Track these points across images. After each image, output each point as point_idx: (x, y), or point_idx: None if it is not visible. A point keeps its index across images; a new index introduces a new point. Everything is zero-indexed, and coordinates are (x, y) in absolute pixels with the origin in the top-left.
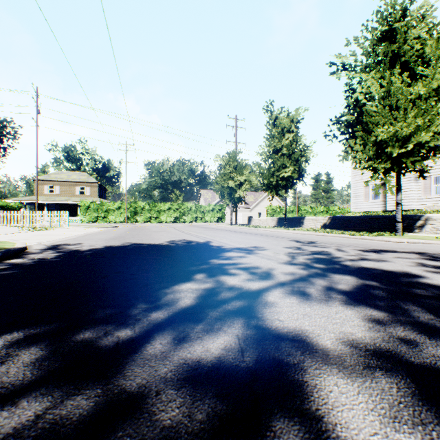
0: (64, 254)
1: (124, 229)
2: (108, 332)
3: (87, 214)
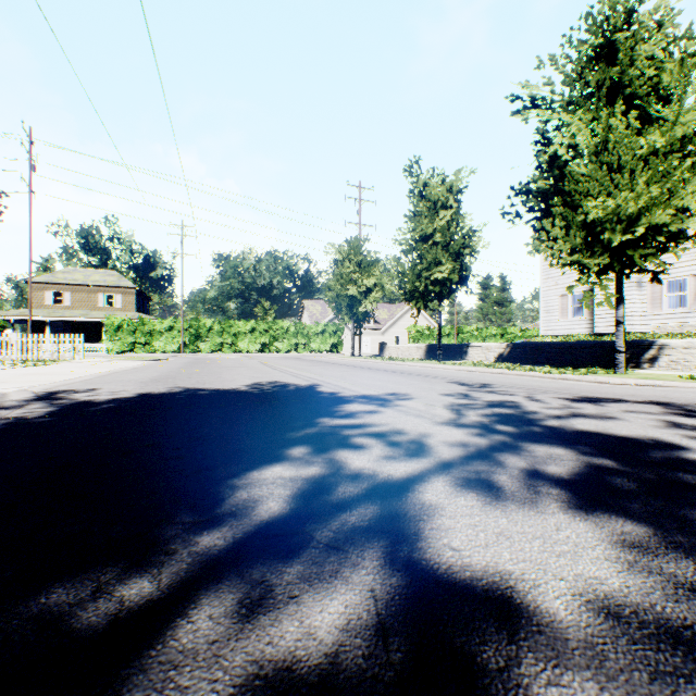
0: (61, 409)
1: (176, 364)
2: (101, 588)
3: (117, 339)
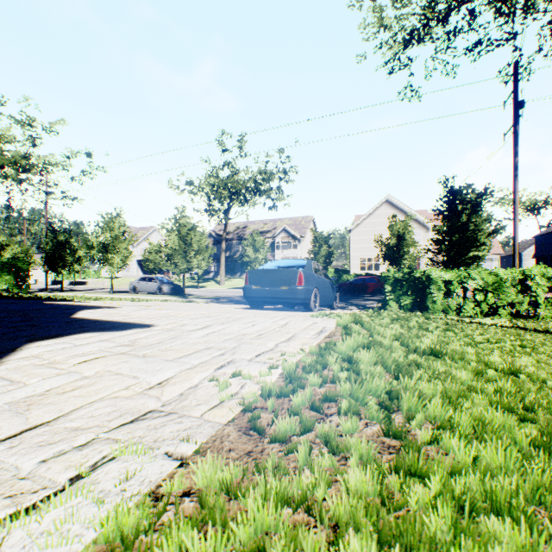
0: None
1: None
2: None
3: None
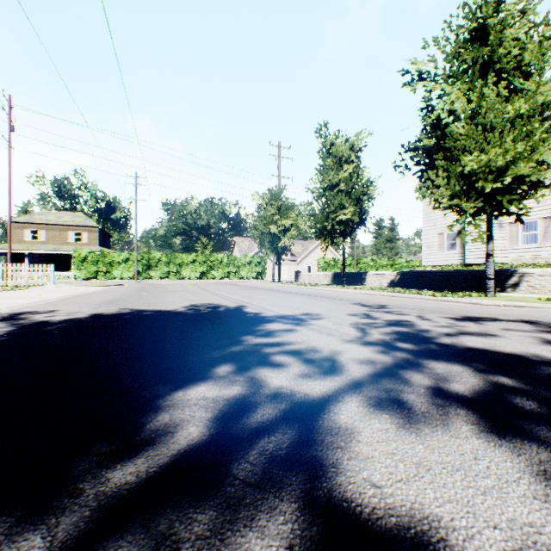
0: (20, 329)
1: (129, 289)
2: None
3: (83, 268)
